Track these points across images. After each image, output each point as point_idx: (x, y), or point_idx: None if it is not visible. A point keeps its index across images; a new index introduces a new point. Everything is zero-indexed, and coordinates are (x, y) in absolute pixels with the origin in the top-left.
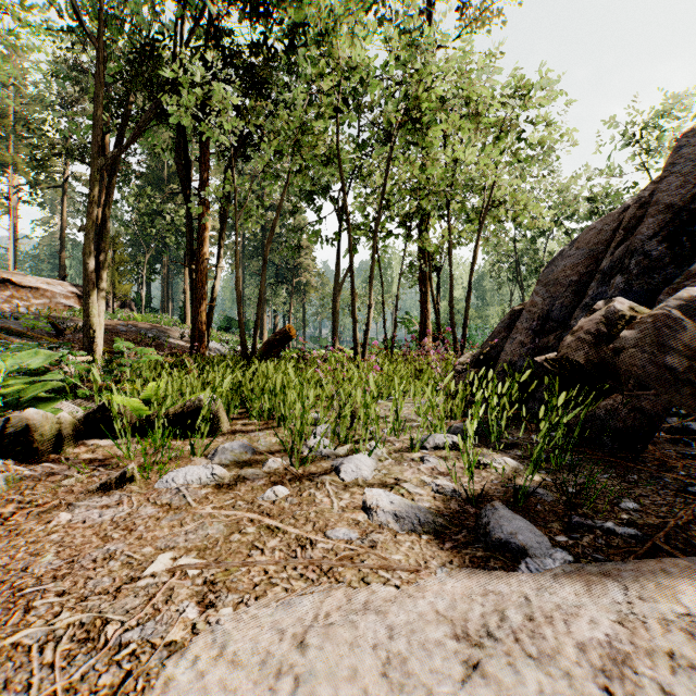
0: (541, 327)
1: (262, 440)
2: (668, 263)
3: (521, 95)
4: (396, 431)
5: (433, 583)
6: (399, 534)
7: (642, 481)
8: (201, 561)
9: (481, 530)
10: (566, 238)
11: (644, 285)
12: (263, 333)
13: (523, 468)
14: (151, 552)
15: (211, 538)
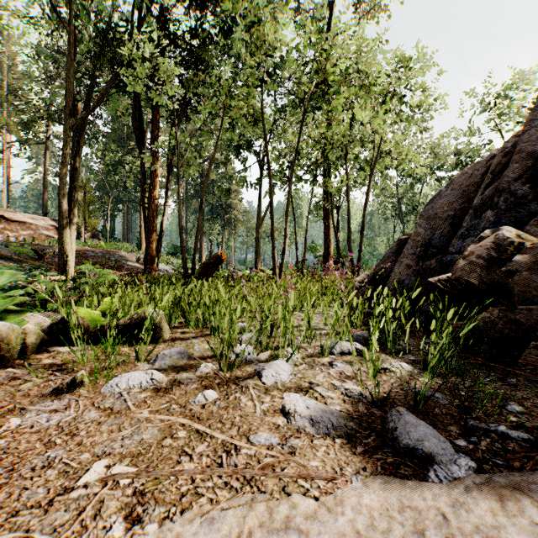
0: (423, 253)
1: (197, 347)
2: (531, 200)
3: (404, 70)
4: (308, 338)
5: (350, 494)
6: (315, 438)
7: (520, 384)
8: (133, 469)
9: (388, 434)
10: (436, 184)
11: (511, 218)
12: (202, 257)
13: (417, 371)
14: (88, 459)
15: (145, 444)
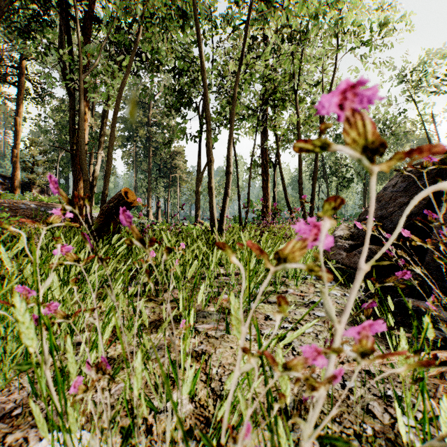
0: None
1: None
2: None
3: None
4: None
5: None
6: None
7: None
8: None
9: None
10: None
11: None
12: (149, 212)
13: None
14: None
15: None
